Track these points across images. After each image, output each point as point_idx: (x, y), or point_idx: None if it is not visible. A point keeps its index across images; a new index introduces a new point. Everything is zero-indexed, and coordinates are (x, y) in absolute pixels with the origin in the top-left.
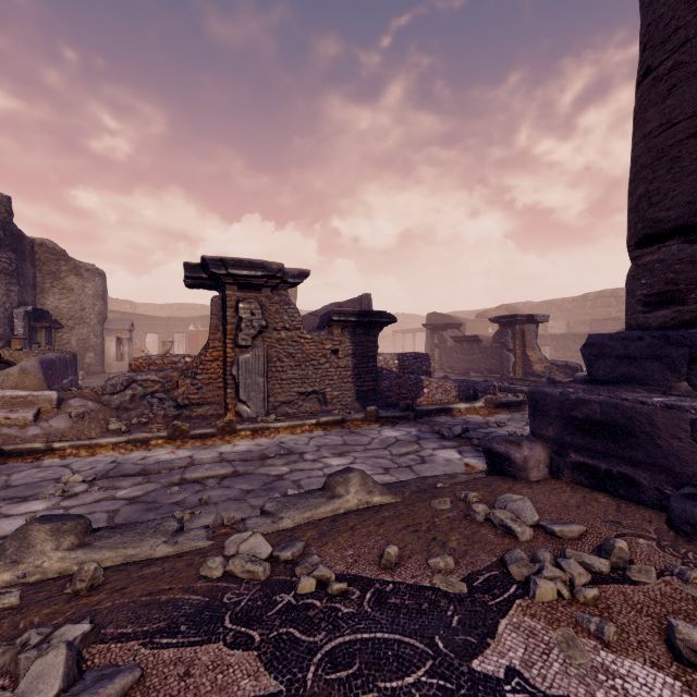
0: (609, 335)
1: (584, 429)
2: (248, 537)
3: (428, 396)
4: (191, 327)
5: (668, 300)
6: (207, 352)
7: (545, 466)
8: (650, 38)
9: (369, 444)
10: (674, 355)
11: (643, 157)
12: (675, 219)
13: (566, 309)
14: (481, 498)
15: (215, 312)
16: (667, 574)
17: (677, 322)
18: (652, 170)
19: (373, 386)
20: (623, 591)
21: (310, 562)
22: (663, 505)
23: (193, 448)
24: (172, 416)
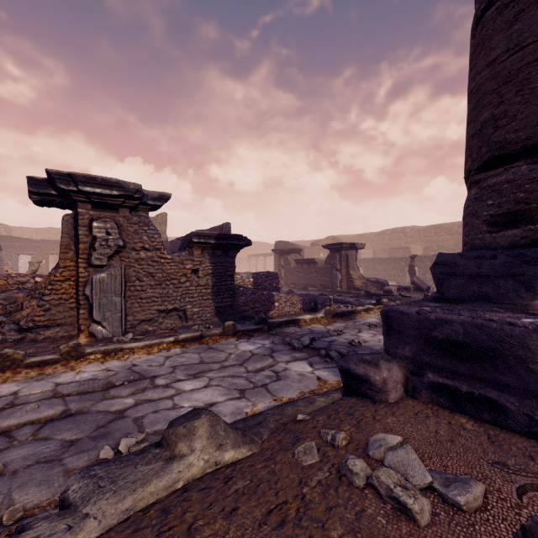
0: (460, 254)
1: (444, 350)
2: None
3: (278, 309)
4: None
5: (515, 219)
6: (57, 271)
7: (401, 386)
8: None
9: (226, 361)
10: (530, 273)
11: (487, 83)
12: (525, 139)
13: (372, 241)
14: (350, 438)
15: (66, 230)
16: None
17: (529, 241)
18: (499, 94)
19: (230, 301)
20: None
21: None
22: (533, 432)
23: (24, 379)
24: (13, 340)
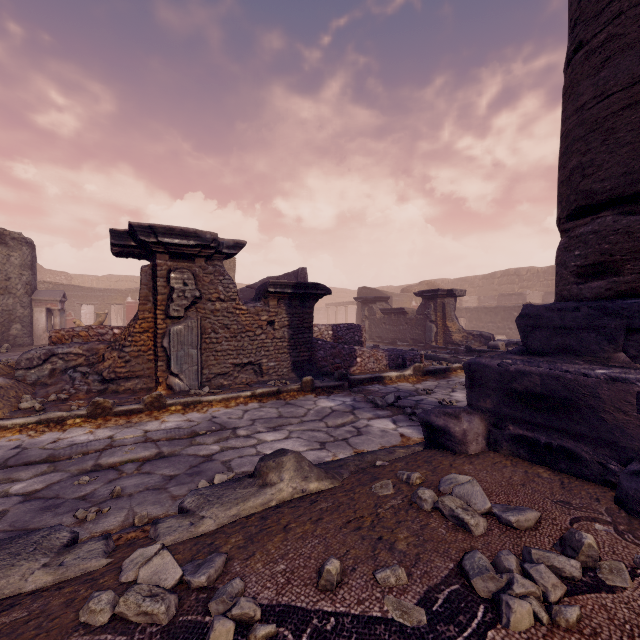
0: (545, 306)
1: (524, 401)
2: (155, 553)
3: (361, 365)
4: (129, 298)
5: (602, 271)
6: (136, 323)
7: (482, 439)
8: (582, 13)
9: (305, 416)
10: (611, 326)
11: (575, 130)
12: (610, 190)
13: (478, 286)
14: (425, 478)
15: (144, 281)
16: (639, 572)
17: (613, 293)
18: (586, 142)
19: (308, 356)
20: (603, 604)
21: (230, 592)
22: (606, 480)
23: (115, 426)
24: (97, 391)
